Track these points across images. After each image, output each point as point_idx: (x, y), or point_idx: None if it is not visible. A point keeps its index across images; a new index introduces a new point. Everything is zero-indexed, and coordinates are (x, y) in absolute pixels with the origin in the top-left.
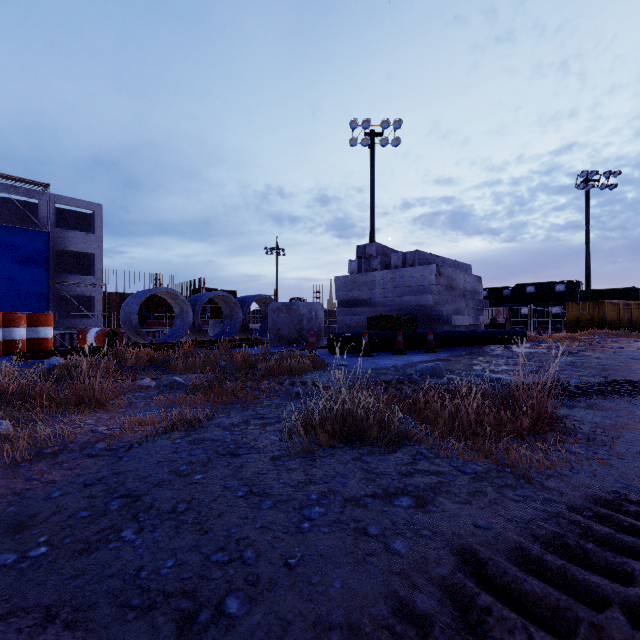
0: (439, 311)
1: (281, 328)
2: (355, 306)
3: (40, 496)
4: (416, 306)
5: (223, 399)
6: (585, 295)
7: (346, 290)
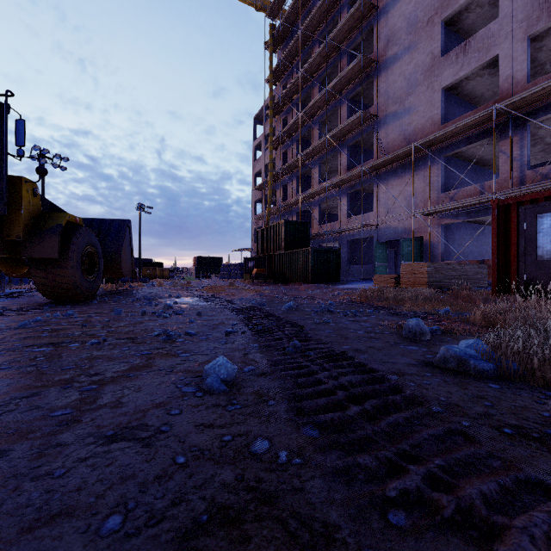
0: None
1: None
2: None
3: None
4: None
5: None
6: (144, 264)
7: None
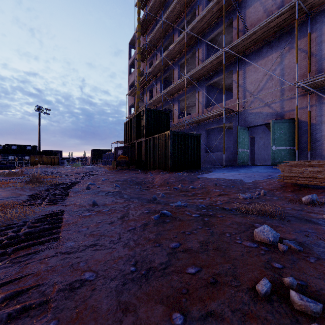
0: None
1: None
2: None
3: None
4: None
5: None
6: (38, 153)
7: None
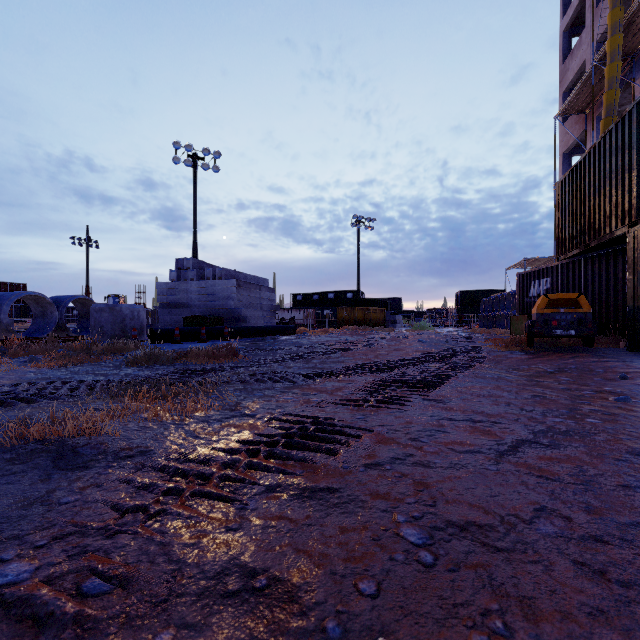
0: (239, 313)
1: (104, 326)
2: (175, 308)
3: (30, 377)
4: (223, 309)
5: (81, 360)
6: (353, 302)
7: (167, 294)
